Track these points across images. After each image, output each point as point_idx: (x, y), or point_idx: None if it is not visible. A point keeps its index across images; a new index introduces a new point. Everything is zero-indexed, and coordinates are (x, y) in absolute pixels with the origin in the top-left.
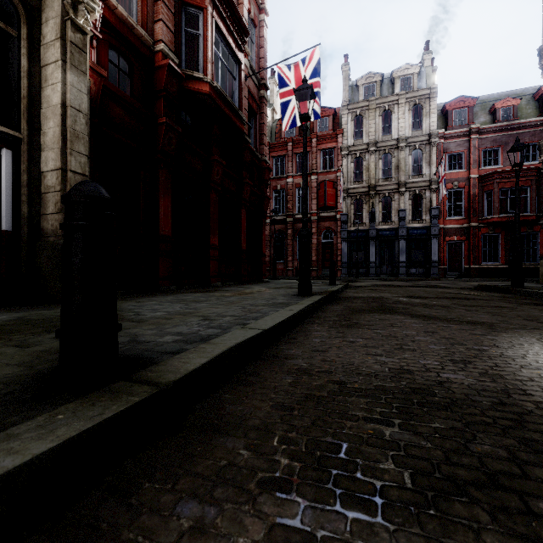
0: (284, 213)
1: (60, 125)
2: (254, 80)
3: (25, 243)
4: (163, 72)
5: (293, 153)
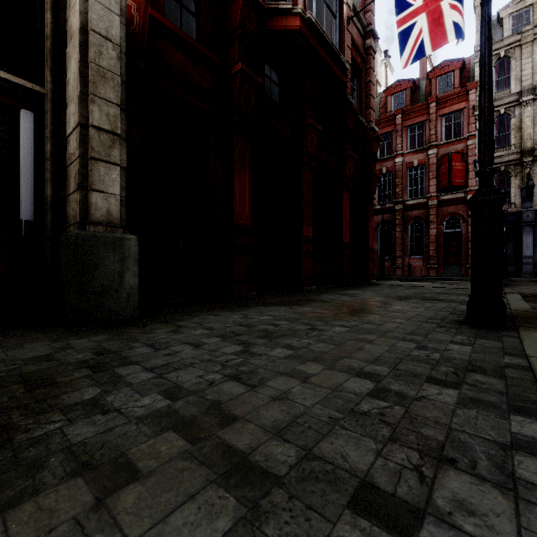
0: (391, 200)
1: (78, 60)
2: (357, 26)
3: (49, 236)
4: (237, 3)
5: (403, 126)
